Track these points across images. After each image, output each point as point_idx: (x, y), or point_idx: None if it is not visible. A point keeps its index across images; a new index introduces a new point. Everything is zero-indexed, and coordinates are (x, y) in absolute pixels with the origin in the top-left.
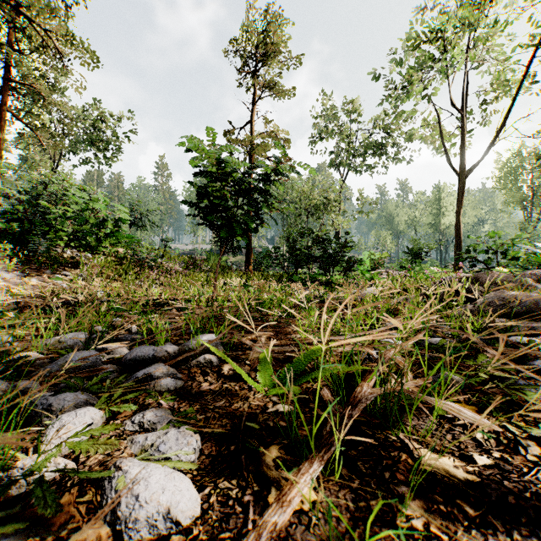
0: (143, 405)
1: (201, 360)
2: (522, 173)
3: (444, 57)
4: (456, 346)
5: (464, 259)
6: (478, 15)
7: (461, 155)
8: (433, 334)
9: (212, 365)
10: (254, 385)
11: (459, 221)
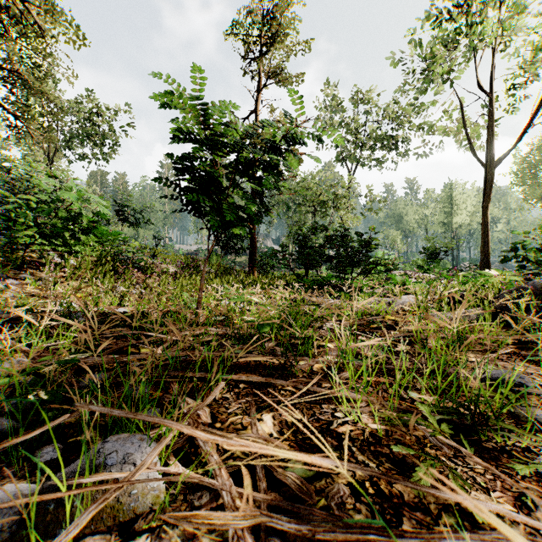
0: None
1: None
2: None
3: (473, 29)
4: None
5: (510, 259)
6: None
7: (488, 143)
8: None
9: None
10: None
11: (486, 216)
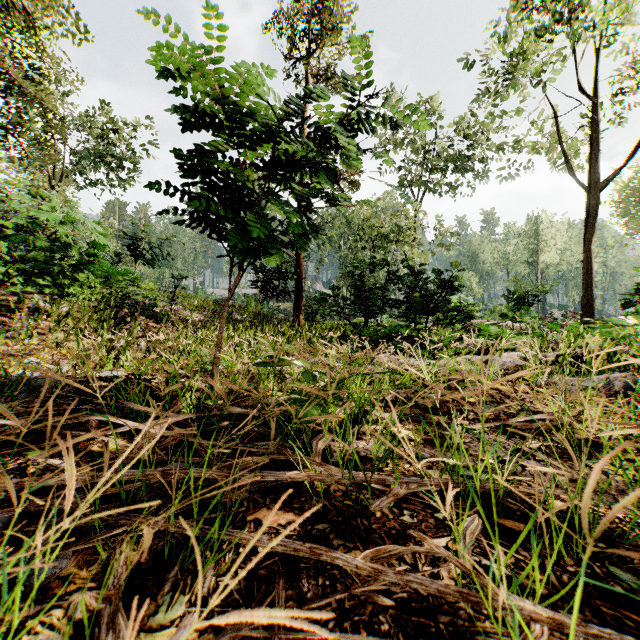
0: None
1: None
2: None
3: (576, 15)
4: None
5: (633, 304)
6: None
7: (592, 160)
8: None
9: None
10: None
11: (590, 251)
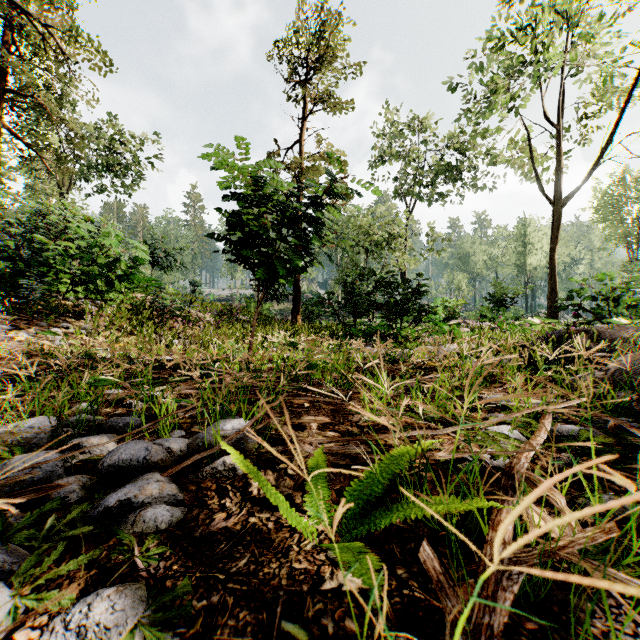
0: (103, 569)
1: (219, 466)
2: (626, 203)
3: (536, 58)
4: (607, 442)
5: (565, 308)
6: (579, 6)
7: (556, 179)
8: (556, 416)
9: (236, 474)
10: (298, 527)
11: (554, 260)
